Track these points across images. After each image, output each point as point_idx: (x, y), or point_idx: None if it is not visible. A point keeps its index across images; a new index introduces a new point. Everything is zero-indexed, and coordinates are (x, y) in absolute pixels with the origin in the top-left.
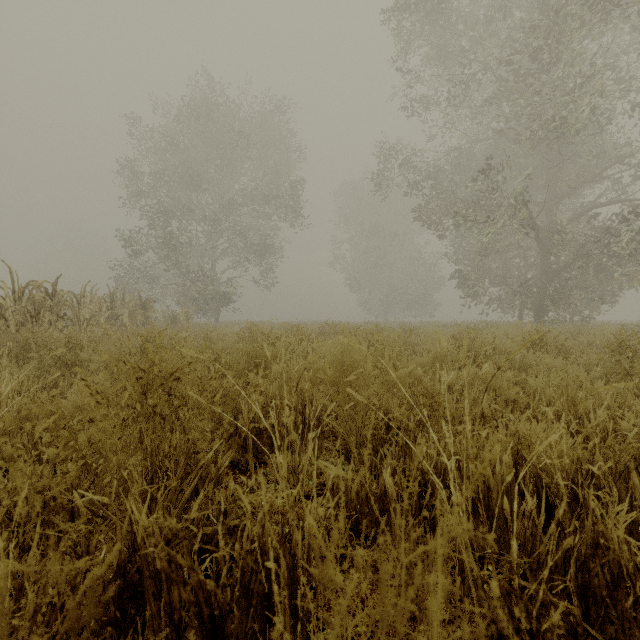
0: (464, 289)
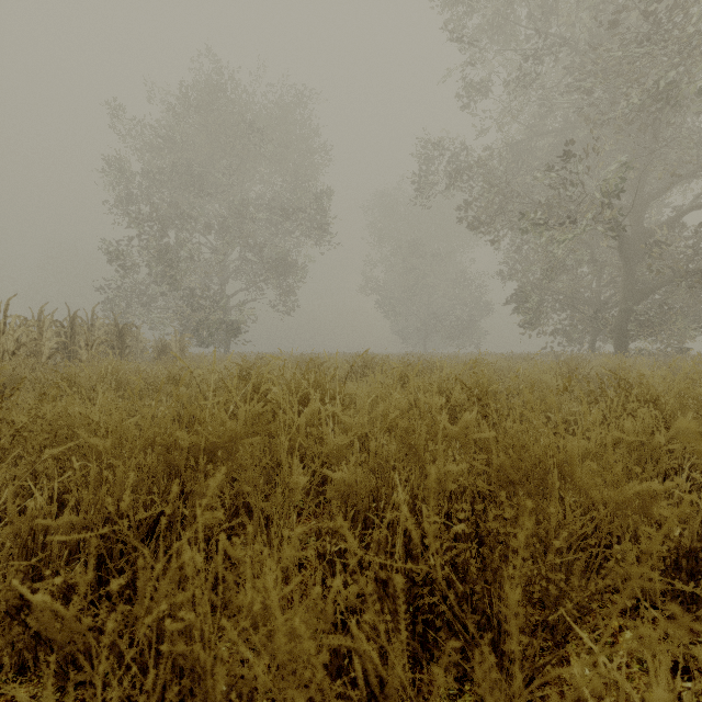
0: (524, 313)
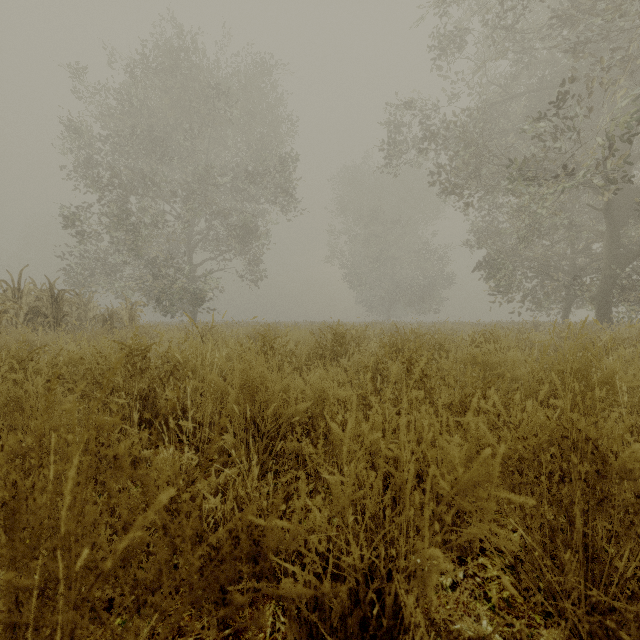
0: (496, 281)
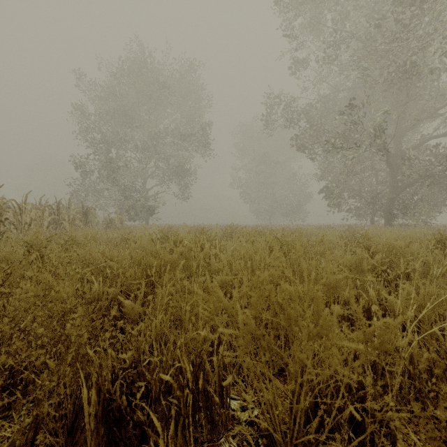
0: (330, 200)
